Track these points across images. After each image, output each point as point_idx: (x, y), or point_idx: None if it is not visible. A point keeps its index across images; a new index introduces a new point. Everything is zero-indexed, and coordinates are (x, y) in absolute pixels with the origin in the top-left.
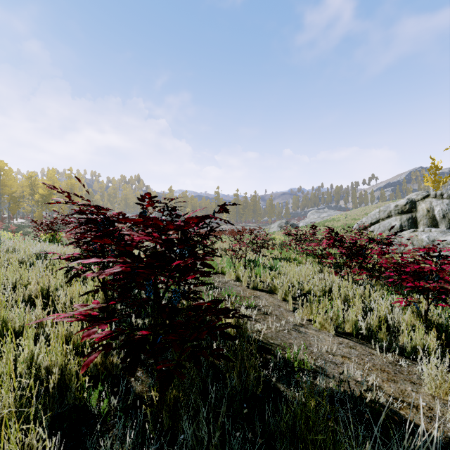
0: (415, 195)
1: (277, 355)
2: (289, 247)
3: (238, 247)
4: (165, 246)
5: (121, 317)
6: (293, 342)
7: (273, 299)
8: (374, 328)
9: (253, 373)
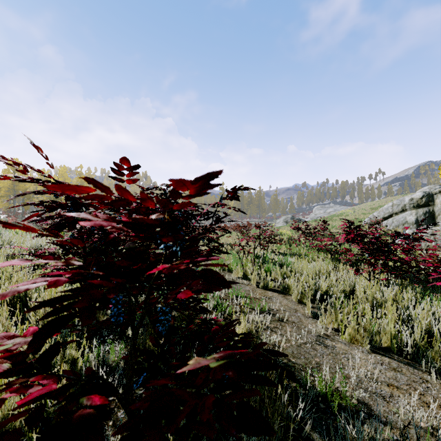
0: (427, 189)
1: (304, 383)
2: (297, 242)
3: (245, 242)
4: (138, 238)
5: (111, 324)
6: (321, 362)
7: (287, 302)
8: (420, 343)
9: (278, 420)
